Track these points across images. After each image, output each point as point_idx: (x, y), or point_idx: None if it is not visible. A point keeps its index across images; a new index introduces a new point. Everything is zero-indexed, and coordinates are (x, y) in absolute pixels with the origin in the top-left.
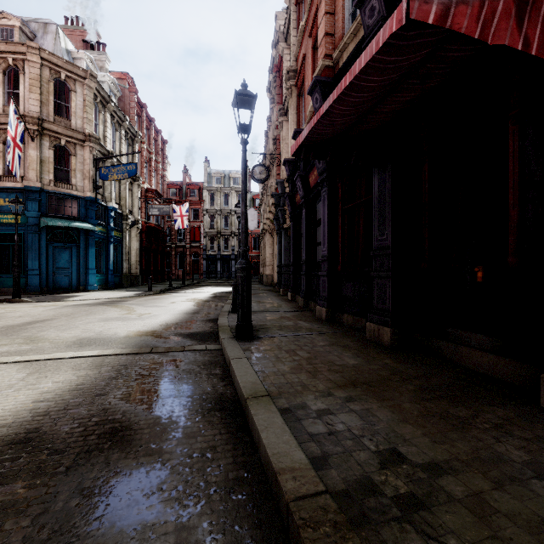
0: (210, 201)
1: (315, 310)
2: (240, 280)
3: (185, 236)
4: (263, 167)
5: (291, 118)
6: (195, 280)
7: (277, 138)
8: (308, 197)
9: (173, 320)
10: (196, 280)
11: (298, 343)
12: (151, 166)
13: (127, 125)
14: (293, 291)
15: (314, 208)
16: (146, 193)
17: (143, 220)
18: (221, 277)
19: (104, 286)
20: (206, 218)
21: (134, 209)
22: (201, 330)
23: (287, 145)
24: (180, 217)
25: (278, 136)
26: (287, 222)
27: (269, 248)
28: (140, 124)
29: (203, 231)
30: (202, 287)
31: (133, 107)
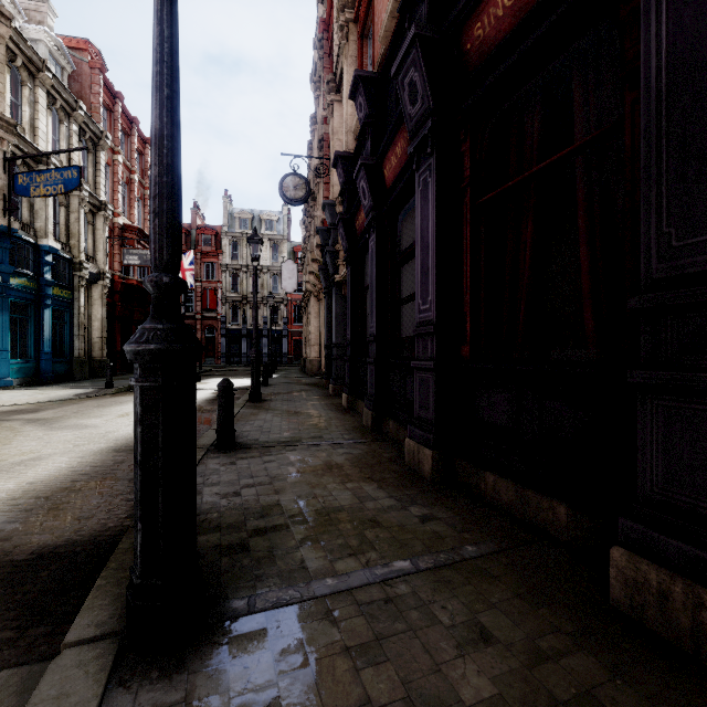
0: (232, 252)
1: (398, 440)
2: (141, 406)
3: (195, 303)
4: (299, 177)
5: (347, 81)
6: (207, 367)
7: (325, 138)
8: (382, 208)
9: (59, 477)
10: (210, 367)
11: (378, 689)
12: (133, 191)
13: (81, 116)
14: (351, 391)
15: (393, 230)
16: (123, 232)
17: (116, 274)
18: (248, 361)
19: (31, 379)
20: (226, 276)
21: (98, 255)
22: (90, 528)
23: (341, 143)
24: (181, 271)
25: (326, 135)
26: (341, 271)
27: (314, 319)
28: (112, 123)
29: (221, 296)
30: (209, 379)
31: (96, 92)
